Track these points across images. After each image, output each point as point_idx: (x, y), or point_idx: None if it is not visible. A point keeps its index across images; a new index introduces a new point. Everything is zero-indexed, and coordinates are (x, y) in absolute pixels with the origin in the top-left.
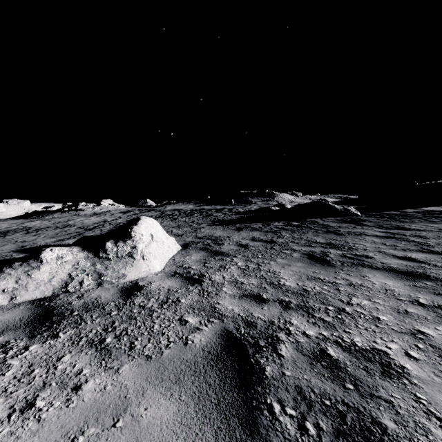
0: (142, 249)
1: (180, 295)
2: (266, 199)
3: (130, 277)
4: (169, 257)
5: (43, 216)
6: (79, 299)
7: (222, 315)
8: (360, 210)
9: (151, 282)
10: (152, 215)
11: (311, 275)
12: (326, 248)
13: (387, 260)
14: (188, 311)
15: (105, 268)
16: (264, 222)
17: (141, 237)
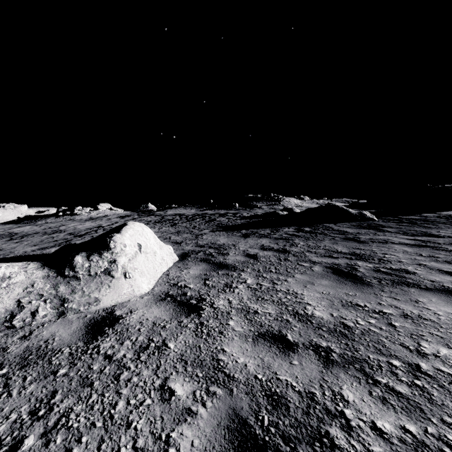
0: (124, 264)
1: (168, 334)
2: (271, 204)
3: (106, 302)
4: (162, 272)
5: (36, 221)
6: (23, 341)
7: (230, 379)
8: (375, 214)
9: (132, 310)
10: (151, 219)
11: (346, 299)
12: (351, 259)
13: (435, 277)
14: (177, 369)
15: (71, 292)
16: (272, 227)
17: (123, 249)
